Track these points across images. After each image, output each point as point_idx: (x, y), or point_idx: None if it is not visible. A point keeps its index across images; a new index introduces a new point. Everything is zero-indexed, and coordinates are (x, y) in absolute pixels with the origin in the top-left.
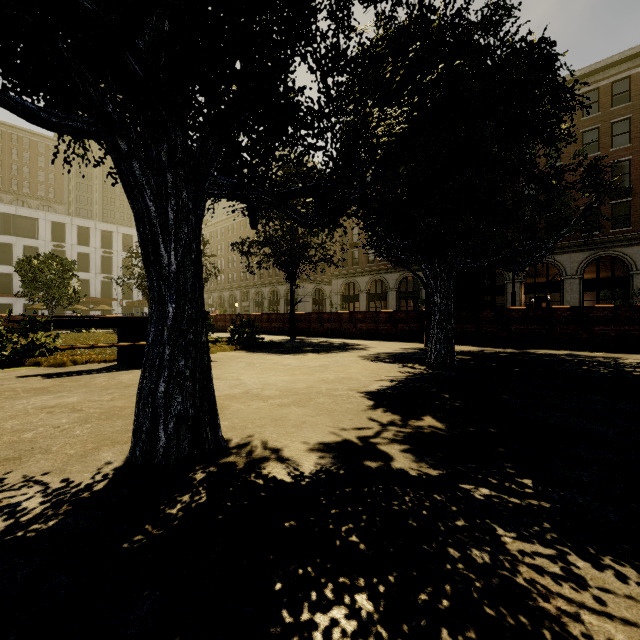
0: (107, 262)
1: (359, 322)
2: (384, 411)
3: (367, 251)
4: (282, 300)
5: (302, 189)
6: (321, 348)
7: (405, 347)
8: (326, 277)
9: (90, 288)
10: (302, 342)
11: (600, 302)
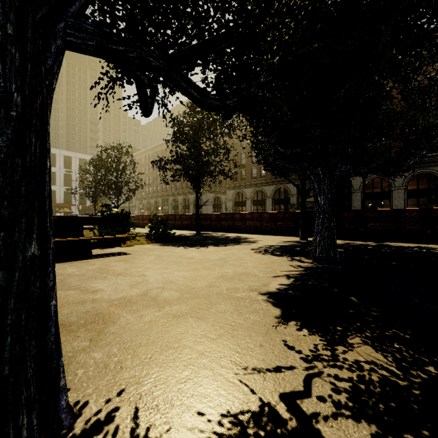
0: (68, 178)
1: (248, 220)
2: (298, 327)
3: (251, 170)
4: (191, 205)
5: (199, 44)
6: (219, 241)
7: (285, 240)
8: (222, 189)
9: (56, 196)
10: (205, 236)
11: (414, 206)
